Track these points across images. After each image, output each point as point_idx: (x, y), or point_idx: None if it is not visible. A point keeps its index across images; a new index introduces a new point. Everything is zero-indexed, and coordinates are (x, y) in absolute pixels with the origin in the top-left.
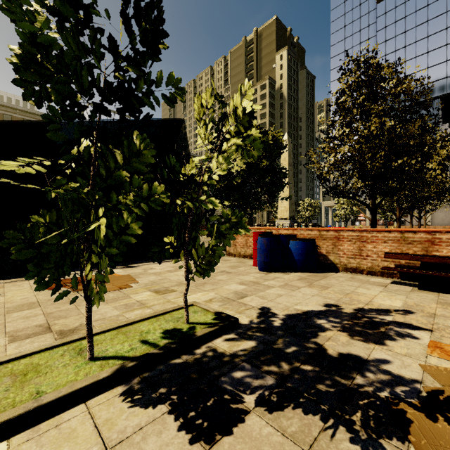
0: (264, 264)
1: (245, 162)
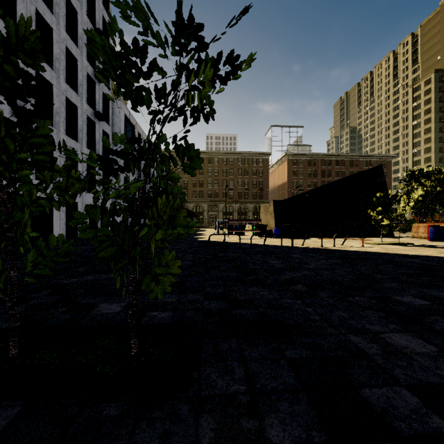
0: (432, 238)
1: (423, 190)
